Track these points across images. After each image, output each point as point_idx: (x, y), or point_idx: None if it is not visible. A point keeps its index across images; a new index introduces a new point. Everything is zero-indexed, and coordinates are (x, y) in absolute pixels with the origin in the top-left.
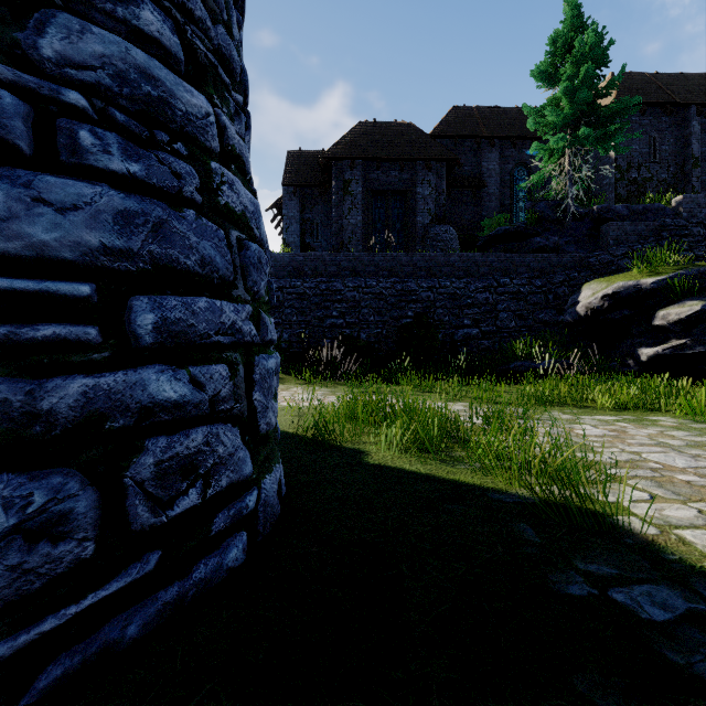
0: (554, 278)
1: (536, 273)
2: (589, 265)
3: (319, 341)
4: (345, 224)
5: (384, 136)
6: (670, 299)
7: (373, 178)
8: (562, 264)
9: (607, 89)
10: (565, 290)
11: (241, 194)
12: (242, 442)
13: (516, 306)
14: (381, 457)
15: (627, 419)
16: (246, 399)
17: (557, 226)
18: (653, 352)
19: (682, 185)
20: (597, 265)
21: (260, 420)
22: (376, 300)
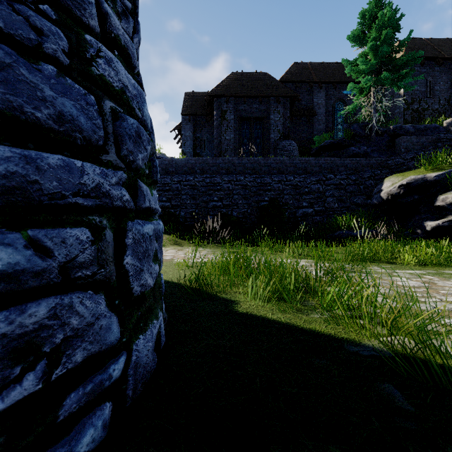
0: (364, 174)
1: (352, 171)
2: (388, 165)
3: (205, 217)
4: (223, 140)
5: (248, 81)
6: (447, 187)
7: (241, 109)
8: (369, 165)
9: (399, 47)
10: (371, 182)
11: (120, 73)
12: (107, 309)
13: (338, 193)
14: (248, 305)
15: (430, 273)
16: (114, 264)
17: (365, 140)
18: (435, 224)
19: (448, 113)
20: (393, 165)
21: (133, 283)
22: (243, 189)
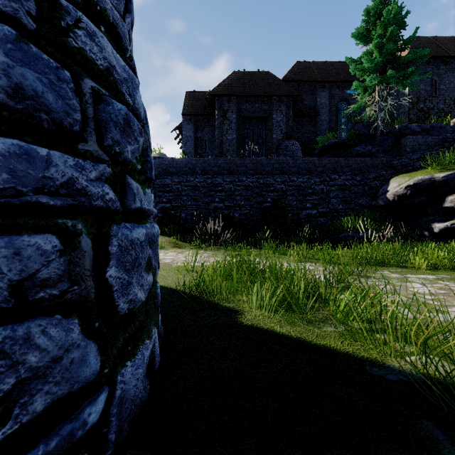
0: (369, 175)
1: (356, 171)
2: (393, 166)
3: (206, 218)
4: (224, 140)
5: (250, 80)
6: None
7: (243, 108)
8: (374, 165)
9: (405, 44)
10: (376, 183)
11: (105, 50)
12: (82, 335)
13: (343, 194)
14: (253, 316)
15: (444, 278)
16: (92, 278)
17: (370, 140)
18: (444, 226)
19: (454, 112)
20: (399, 166)
21: (118, 300)
22: (245, 190)
